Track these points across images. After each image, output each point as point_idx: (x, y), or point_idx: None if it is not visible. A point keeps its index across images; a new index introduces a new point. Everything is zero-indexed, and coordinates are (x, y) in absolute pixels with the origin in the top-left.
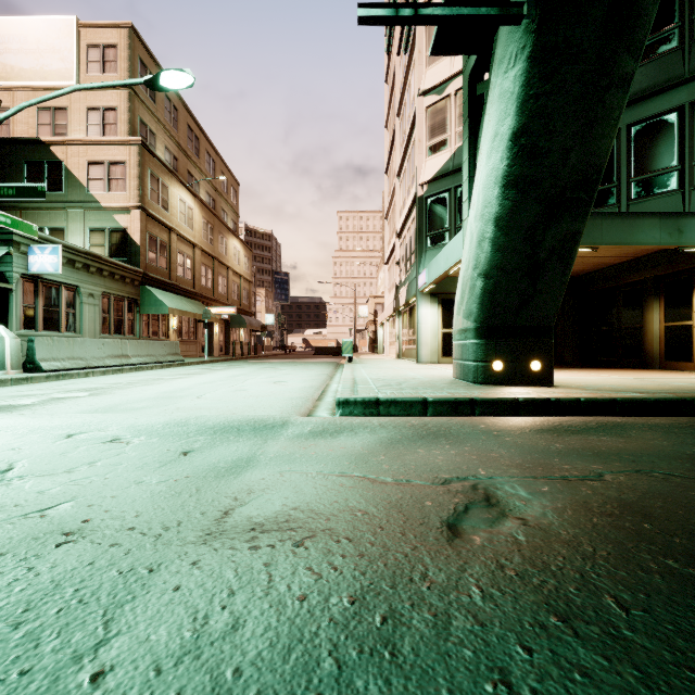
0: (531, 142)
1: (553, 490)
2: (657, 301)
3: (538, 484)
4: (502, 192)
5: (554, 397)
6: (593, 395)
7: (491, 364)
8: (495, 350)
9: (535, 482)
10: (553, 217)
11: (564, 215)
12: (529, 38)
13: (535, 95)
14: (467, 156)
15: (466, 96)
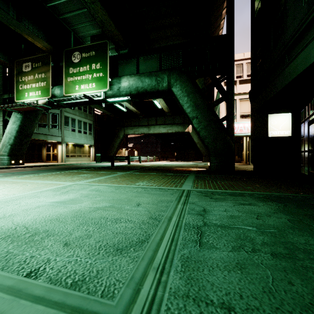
0: (23, 127)
1: (31, 169)
2: (45, 148)
3: (29, 169)
4: (16, 133)
5: (26, 166)
6: (32, 165)
7: (12, 161)
8: (12, 159)
9: (29, 169)
10: (25, 137)
11: (27, 137)
12: (23, 114)
13: (24, 122)
14: (2, 116)
15: (2, 102)
